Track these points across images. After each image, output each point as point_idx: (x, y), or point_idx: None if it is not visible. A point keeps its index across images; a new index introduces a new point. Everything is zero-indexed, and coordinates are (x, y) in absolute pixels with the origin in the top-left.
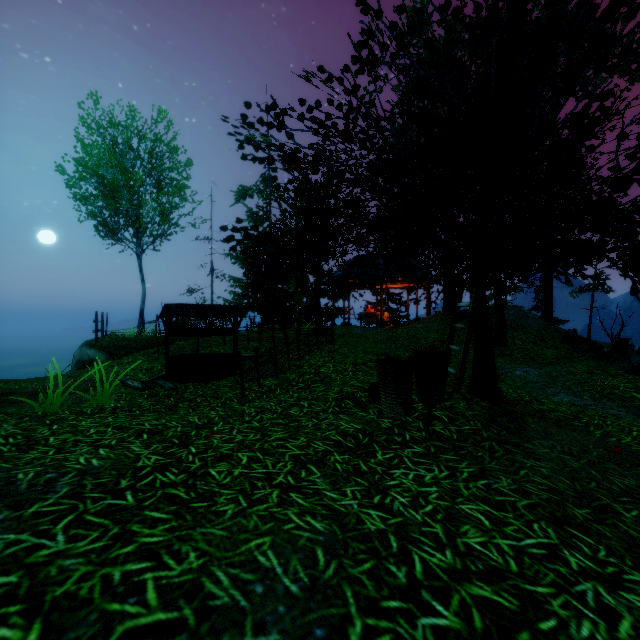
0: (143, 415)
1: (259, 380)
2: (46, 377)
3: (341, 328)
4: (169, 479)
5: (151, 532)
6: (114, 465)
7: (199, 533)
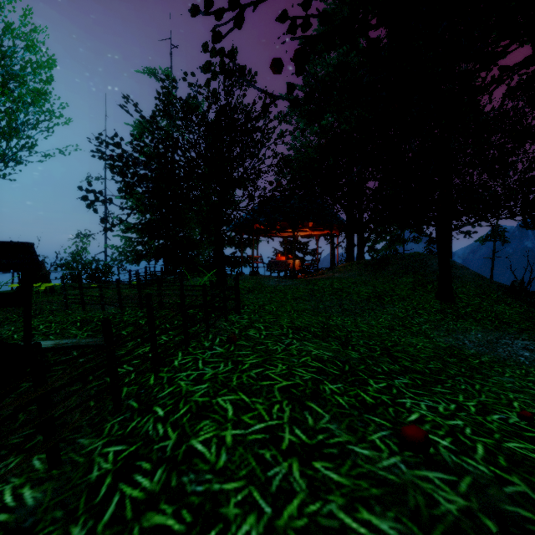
0: None
1: None
2: None
3: (250, 279)
4: None
5: None
6: None
7: None
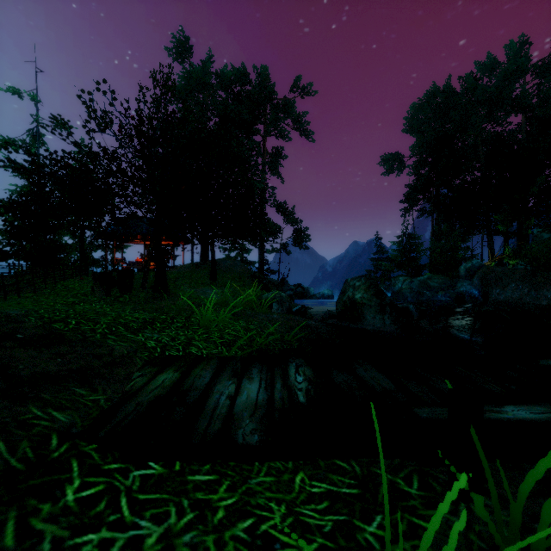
0: None
1: (19, 292)
2: None
3: None
4: None
5: None
6: None
7: None
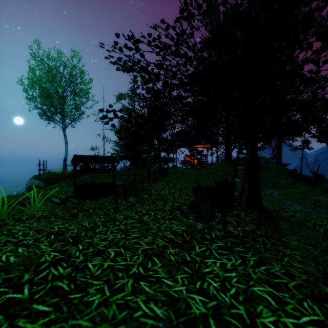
0: (56, 221)
1: (126, 198)
2: (9, 196)
3: (172, 168)
4: (59, 272)
5: (32, 327)
6: (24, 261)
7: (70, 325)
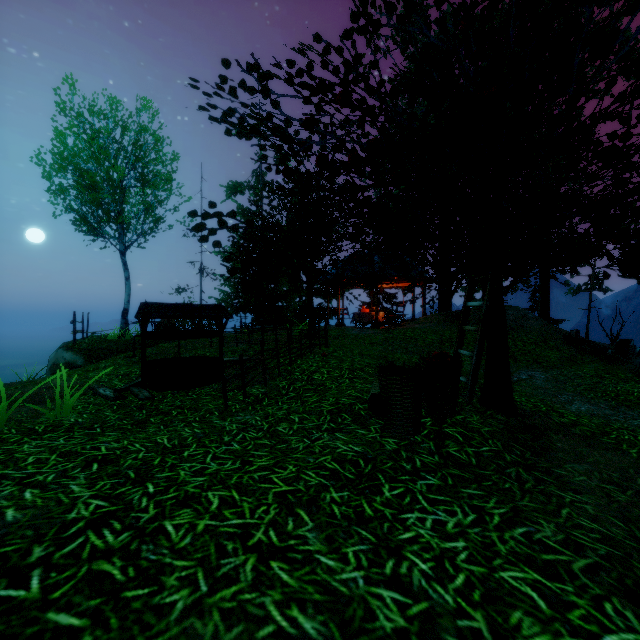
0: (103, 434)
1: (245, 389)
2: (14, 383)
3: (335, 329)
4: (105, 542)
5: None
6: (34, 519)
7: None
